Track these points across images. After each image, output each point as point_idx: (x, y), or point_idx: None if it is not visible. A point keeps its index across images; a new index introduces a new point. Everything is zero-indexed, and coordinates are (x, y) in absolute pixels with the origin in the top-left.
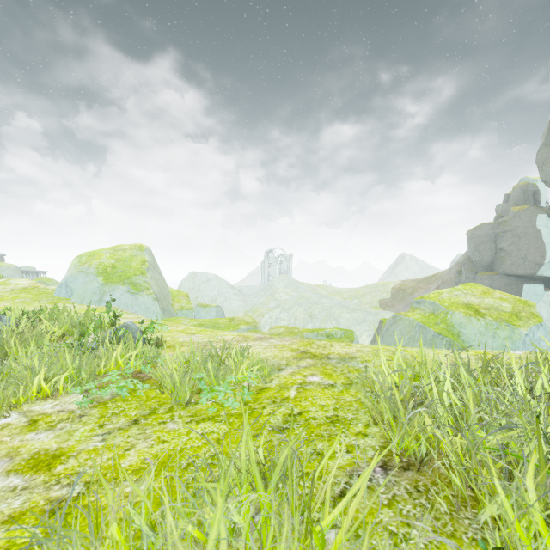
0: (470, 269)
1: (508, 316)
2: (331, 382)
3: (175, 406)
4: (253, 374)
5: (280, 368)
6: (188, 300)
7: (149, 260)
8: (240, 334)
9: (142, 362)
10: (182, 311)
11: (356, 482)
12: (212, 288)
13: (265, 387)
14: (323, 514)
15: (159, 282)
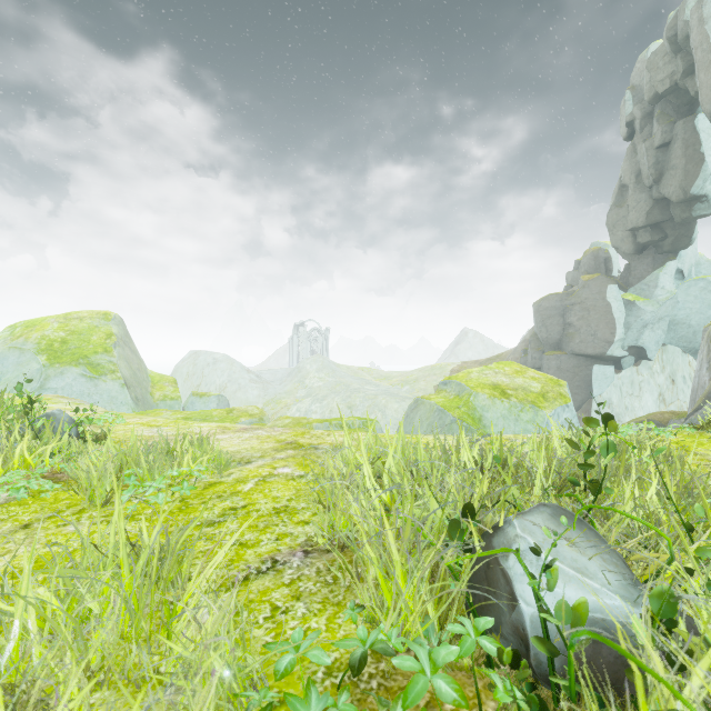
0: (537, 348)
1: (534, 397)
2: (302, 473)
3: (88, 507)
4: (204, 466)
5: (250, 460)
6: (175, 387)
7: (117, 333)
8: (220, 425)
9: (65, 459)
10: (166, 402)
11: (221, 551)
12: (221, 372)
13: (219, 481)
14: (188, 589)
15: (132, 362)
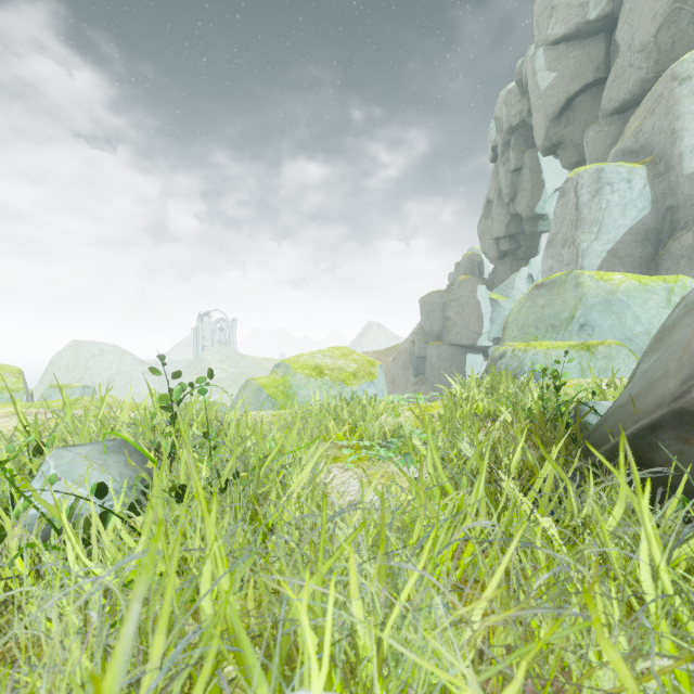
0: (422, 339)
1: (346, 376)
2: None
3: None
4: None
5: None
6: (19, 377)
7: None
8: (12, 411)
9: None
10: (2, 394)
11: None
12: (109, 364)
13: None
14: None
15: None
